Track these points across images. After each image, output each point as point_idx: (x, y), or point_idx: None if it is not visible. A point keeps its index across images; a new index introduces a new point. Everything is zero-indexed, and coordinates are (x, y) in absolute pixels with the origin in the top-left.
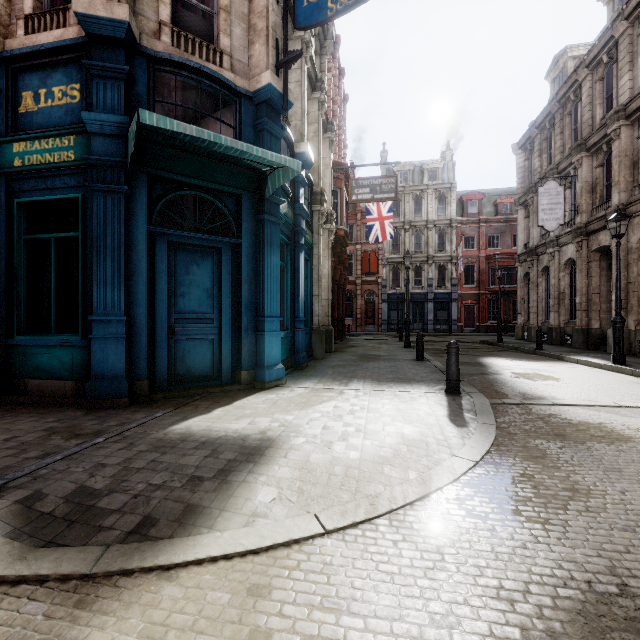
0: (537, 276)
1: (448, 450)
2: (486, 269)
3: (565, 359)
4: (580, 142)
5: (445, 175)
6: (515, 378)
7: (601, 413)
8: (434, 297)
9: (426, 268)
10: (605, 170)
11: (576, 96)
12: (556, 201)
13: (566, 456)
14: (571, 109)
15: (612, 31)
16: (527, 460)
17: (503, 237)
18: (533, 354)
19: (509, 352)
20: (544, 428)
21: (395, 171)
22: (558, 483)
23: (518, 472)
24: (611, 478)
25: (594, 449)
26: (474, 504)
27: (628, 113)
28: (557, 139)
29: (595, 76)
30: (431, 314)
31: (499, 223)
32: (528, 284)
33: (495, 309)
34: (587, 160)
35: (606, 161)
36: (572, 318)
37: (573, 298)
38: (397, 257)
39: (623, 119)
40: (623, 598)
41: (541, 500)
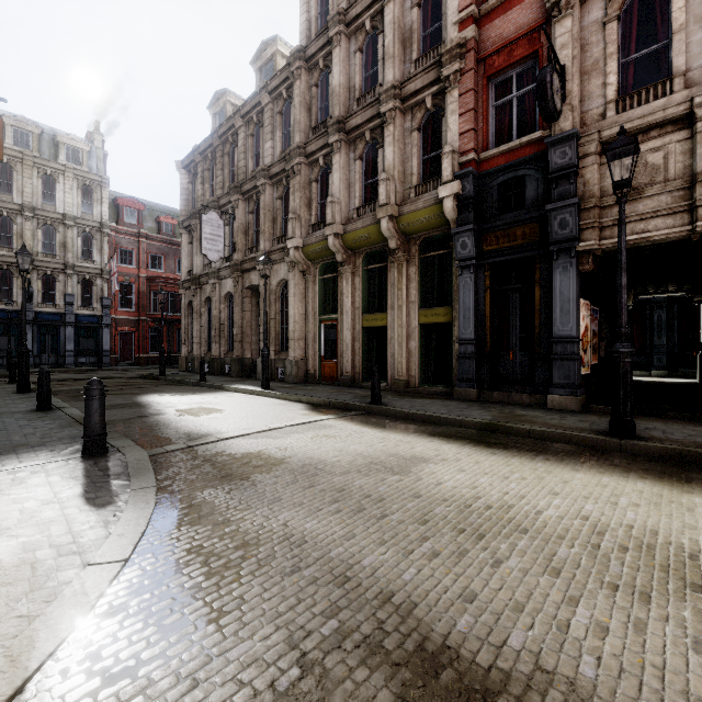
0: (201, 306)
1: (78, 559)
2: (148, 292)
3: (226, 389)
4: (237, 184)
5: (93, 163)
6: (180, 416)
7: (259, 440)
8: (76, 320)
9: (63, 279)
10: (255, 218)
11: (234, 140)
12: (218, 233)
13: (235, 501)
14: (230, 150)
15: (260, 97)
16: (195, 524)
17: (167, 260)
18: (198, 386)
19: (173, 386)
20: (212, 472)
21: (5, 122)
22: (230, 543)
23: (185, 549)
24: (275, 511)
25: (258, 482)
26: (118, 649)
27: (271, 175)
28: (219, 174)
29: (248, 130)
30: (71, 343)
31: (163, 243)
32: (192, 313)
33: (158, 338)
34: (242, 204)
35: (256, 210)
36: (231, 349)
37: (232, 330)
38: (9, 255)
39: (268, 178)
40: (305, 678)
41: (213, 580)
